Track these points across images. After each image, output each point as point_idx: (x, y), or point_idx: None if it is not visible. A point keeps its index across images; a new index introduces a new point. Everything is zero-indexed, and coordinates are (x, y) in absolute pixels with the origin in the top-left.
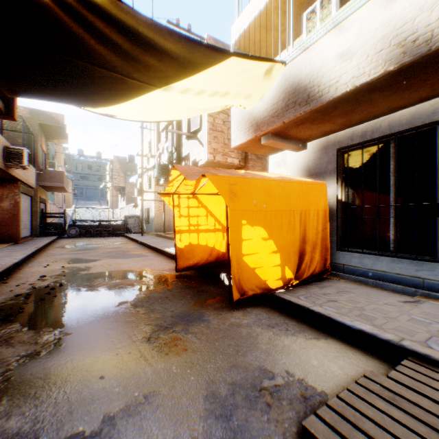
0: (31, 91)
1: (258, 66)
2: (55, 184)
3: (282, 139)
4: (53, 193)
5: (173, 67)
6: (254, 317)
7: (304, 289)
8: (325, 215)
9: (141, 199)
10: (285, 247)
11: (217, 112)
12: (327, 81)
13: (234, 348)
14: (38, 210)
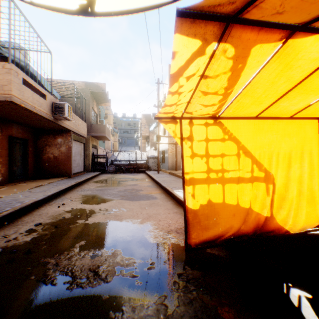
0: None
1: None
2: (99, 134)
3: None
4: (103, 141)
5: None
6: None
7: None
8: None
9: (157, 142)
10: None
11: None
12: None
13: None
14: (89, 153)
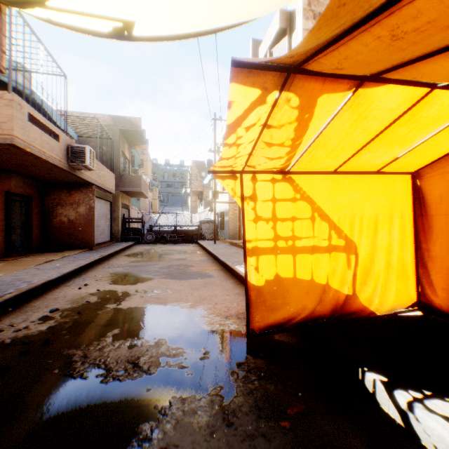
0: None
1: None
2: (133, 189)
3: None
4: (138, 199)
5: None
6: None
7: None
8: None
9: (214, 201)
10: None
11: None
12: None
13: None
14: (119, 215)
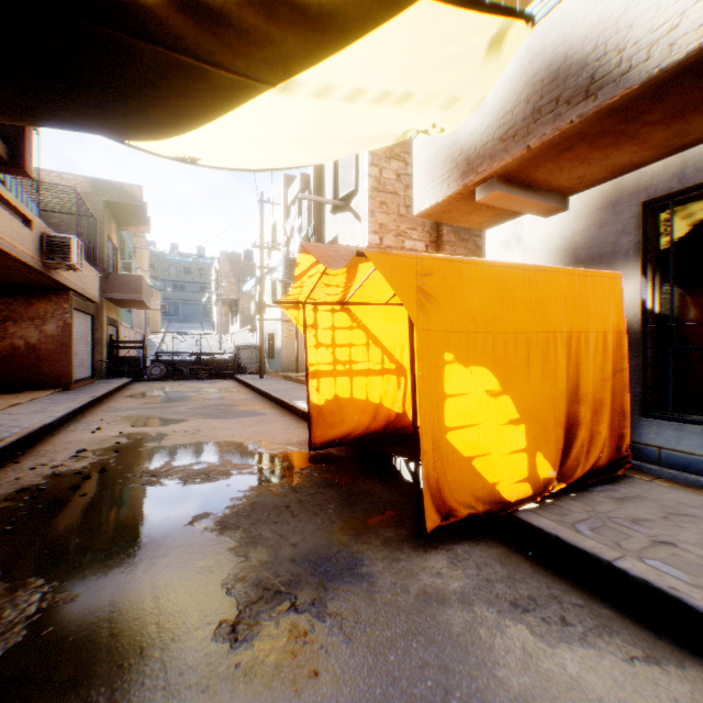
0: (28, 104)
1: (476, 25)
2: (128, 295)
3: (519, 189)
4: (130, 310)
5: (298, 32)
6: (474, 572)
7: (579, 503)
8: (618, 343)
9: (260, 318)
10: (536, 412)
11: (385, 158)
12: (643, 35)
13: (436, 677)
14: (104, 336)
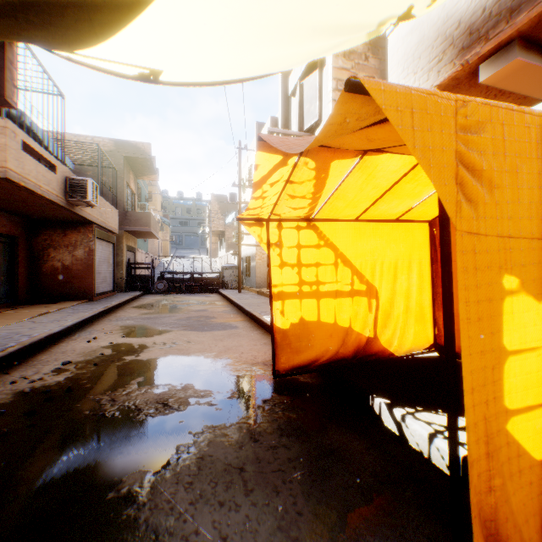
0: None
1: None
2: (140, 228)
3: None
4: (145, 240)
5: None
6: None
7: None
8: None
9: (238, 244)
10: None
11: None
12: None
13: None
14: (123, 260)
